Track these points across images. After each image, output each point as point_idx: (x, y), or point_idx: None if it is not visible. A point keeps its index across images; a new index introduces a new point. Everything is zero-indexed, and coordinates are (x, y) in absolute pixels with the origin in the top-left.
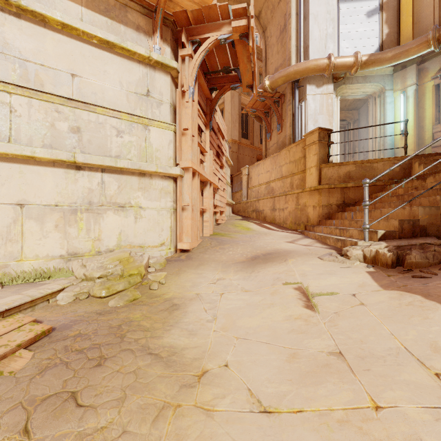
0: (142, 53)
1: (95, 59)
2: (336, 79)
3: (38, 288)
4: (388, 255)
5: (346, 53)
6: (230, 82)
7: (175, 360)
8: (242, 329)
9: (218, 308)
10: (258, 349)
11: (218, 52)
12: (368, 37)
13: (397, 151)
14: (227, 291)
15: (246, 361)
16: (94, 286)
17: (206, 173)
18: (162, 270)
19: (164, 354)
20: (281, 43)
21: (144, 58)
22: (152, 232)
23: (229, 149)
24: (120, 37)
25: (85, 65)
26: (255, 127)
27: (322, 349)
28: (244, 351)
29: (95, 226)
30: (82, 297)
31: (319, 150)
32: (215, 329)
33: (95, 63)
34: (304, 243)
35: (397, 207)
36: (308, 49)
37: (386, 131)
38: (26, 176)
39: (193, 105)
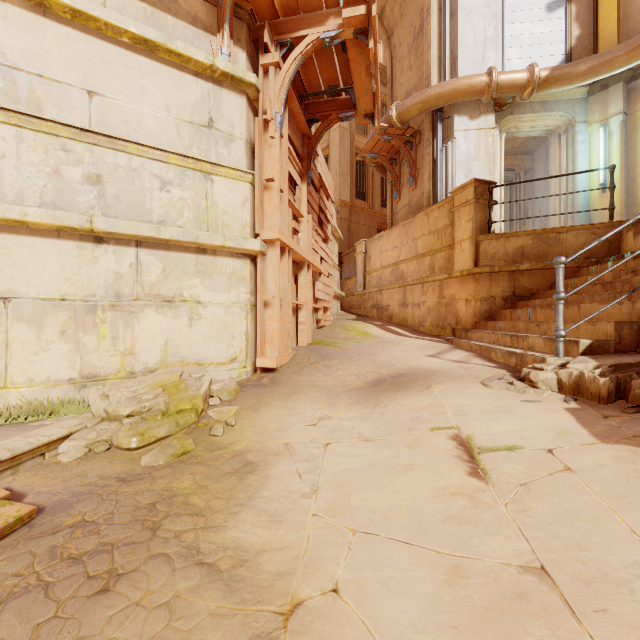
0: (201, 59)
1: (126, 68)
2: (500, 107)
3: (27, 434)
4: (601, 382)
5: (516, 67)
6: (339, 109)
7: (244, 576)
8: (361, 513)
9: (321, 470)
10: (392, 554)
11: (320, 61)
12: (548, 42)
13: (593, 215)
14: (336, 440)
15: (371, 581)
16: (120, 431)
17: (302, 250)
18: (231, 402)
19: (225, 564)
20: (415, 53)
21: (204, 67)
22: (217, 341)
23: (336, 214)
24: (167, 34)
25: (109, 77)
26: (376, 183)
27: (507, 558)
28: (366, 558)
29: (126, 332)
30: (99, 449)
31: (475, 214)
32: (315, 511)
33: (126, 75)
34: (454, 358)
35: (605, 301)
36: (457, 61)
37: (577, 185)
38: (13, 253)
39: (282, 142)
